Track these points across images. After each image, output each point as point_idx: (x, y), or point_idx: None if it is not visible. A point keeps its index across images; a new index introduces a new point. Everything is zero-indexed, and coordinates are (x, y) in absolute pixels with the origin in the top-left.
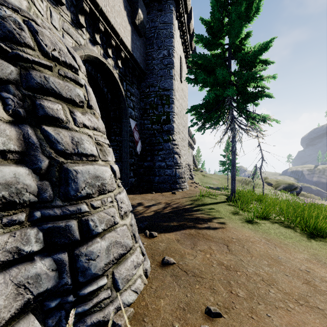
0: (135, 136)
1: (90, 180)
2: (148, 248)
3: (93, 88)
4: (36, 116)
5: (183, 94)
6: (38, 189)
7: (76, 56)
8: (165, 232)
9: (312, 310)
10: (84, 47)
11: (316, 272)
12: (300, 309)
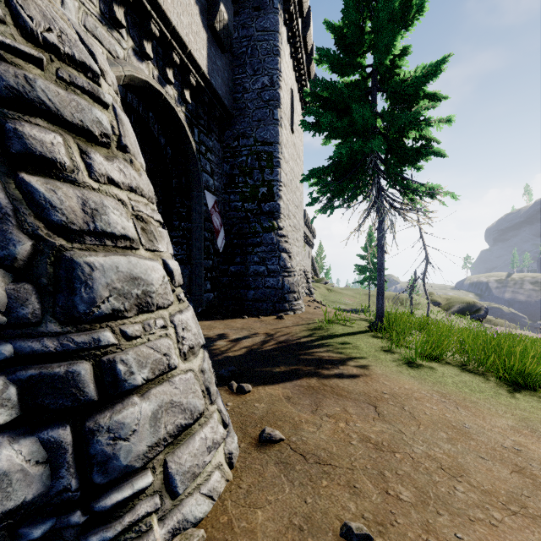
0: (215, 221)
1: (120, 284)
2: (235, 412)
3: (142, 137)
4: (7, 154)
5: (296, 152)
6: (7, 299)
7: (98, 53)
8: (265, 383)
9: (536, 523)
10: (123, 61)
11: (532, 451)
12: (513, 522)
